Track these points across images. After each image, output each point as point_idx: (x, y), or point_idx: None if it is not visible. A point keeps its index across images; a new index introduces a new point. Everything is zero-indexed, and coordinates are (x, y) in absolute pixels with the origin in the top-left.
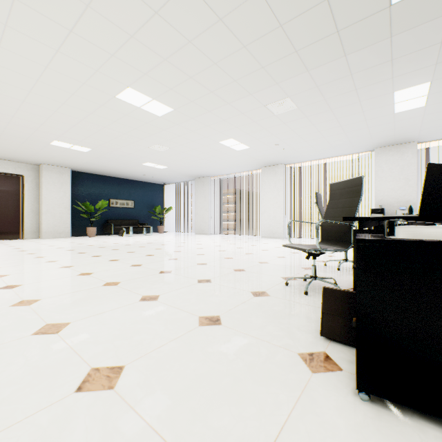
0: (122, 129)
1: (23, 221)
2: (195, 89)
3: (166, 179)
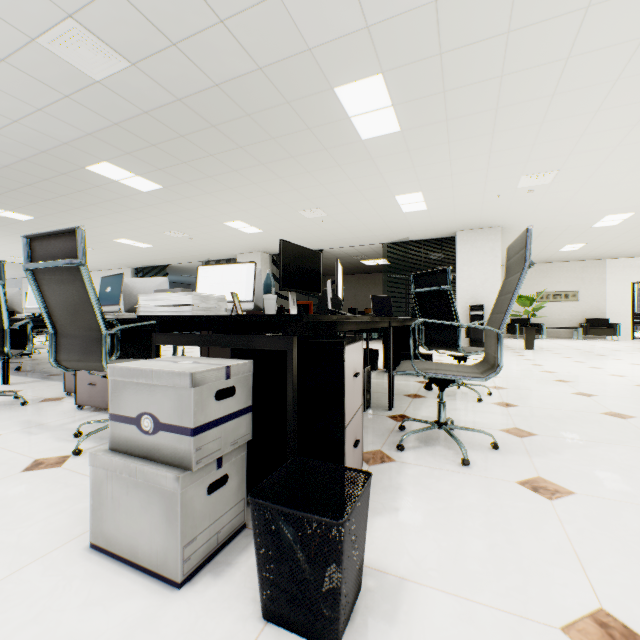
0: None
1: None
2: None
3: None
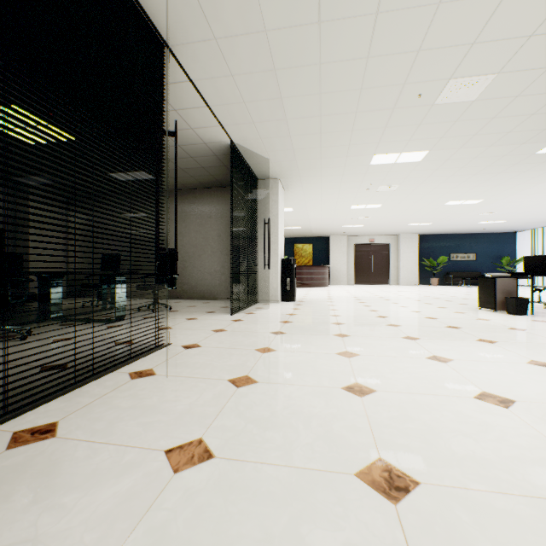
0: (451, 212)
1: (389, 273)
2: (492, 192)
3: (513, 228)
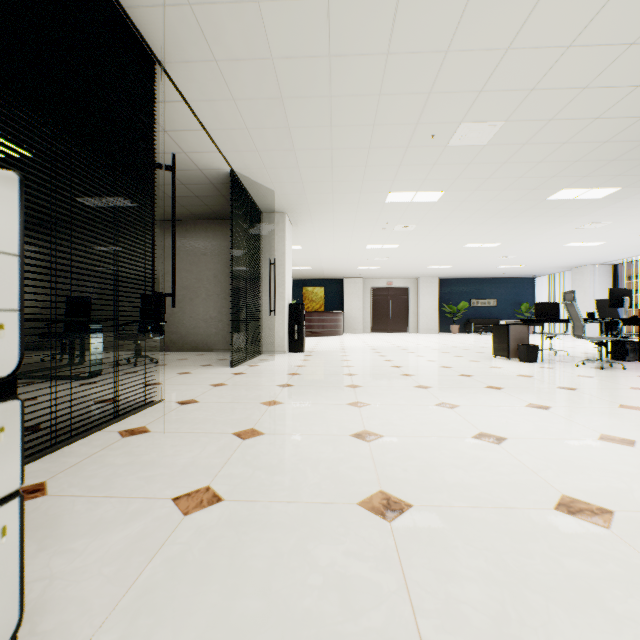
0: (470, 255)
1: (408, 320)
2: (509, 236)
3: (532, 273)
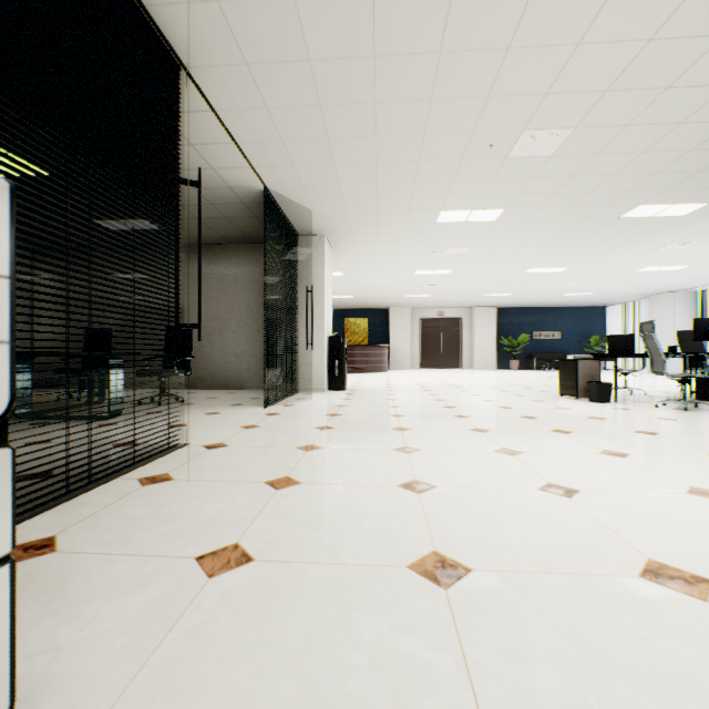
0: (532, 282)
1: (461, 355)
2: (577, 260)
3: (603, 302)
